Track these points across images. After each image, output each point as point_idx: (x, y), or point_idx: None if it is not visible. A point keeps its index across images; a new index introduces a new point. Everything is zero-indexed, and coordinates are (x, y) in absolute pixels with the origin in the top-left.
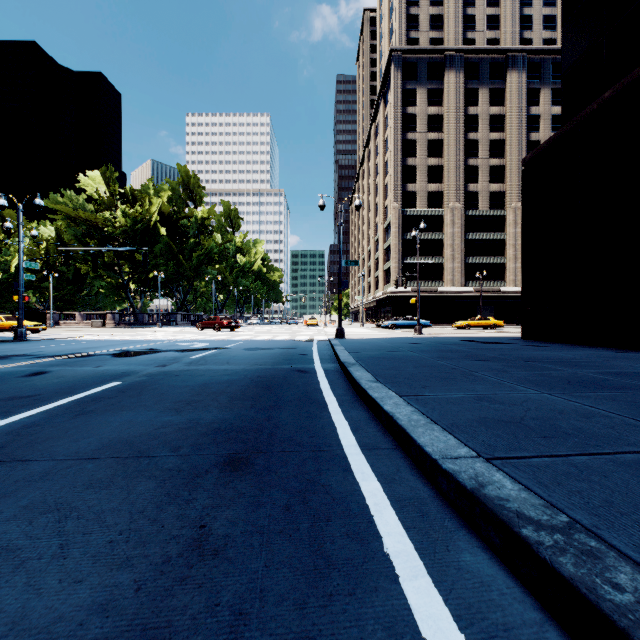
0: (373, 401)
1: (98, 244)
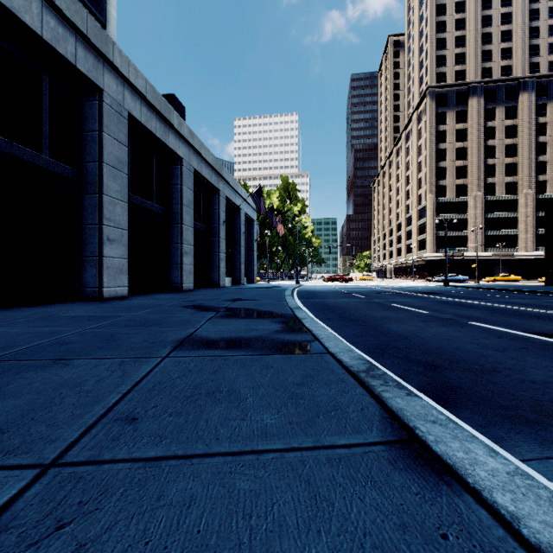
0: (528, 291)
1: None
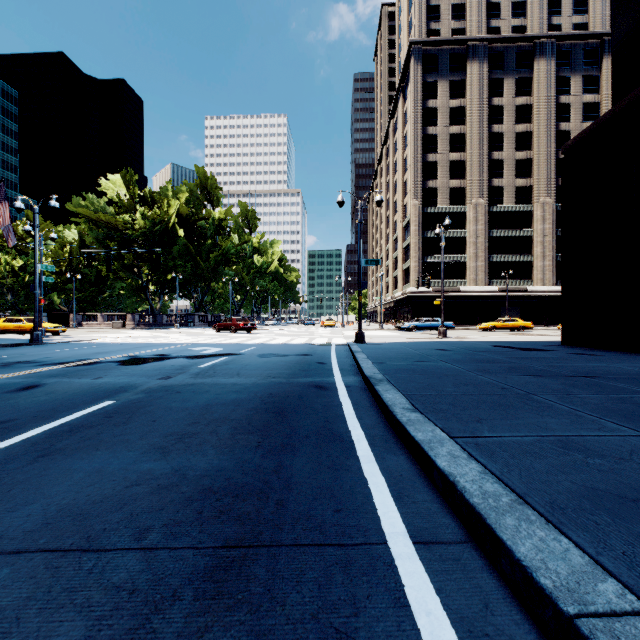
0: (417, 446)
1: (118, 246)
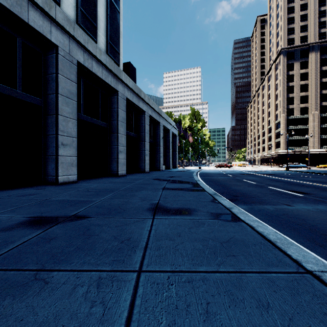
0: None
1: None
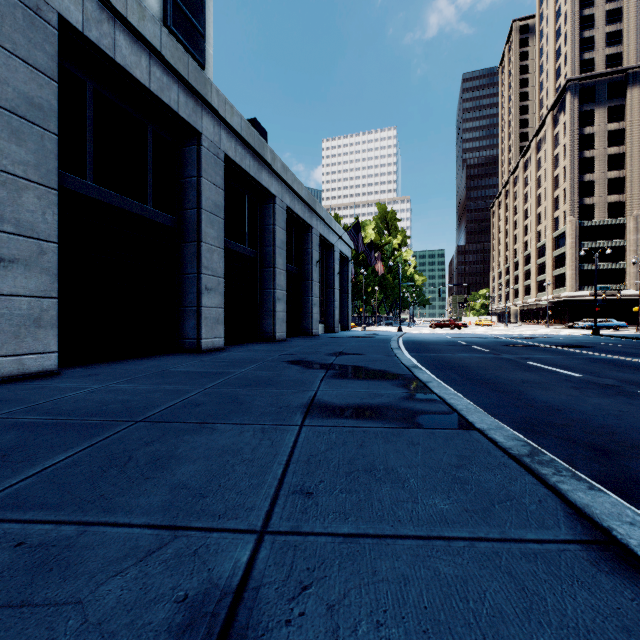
0: None
1: None
